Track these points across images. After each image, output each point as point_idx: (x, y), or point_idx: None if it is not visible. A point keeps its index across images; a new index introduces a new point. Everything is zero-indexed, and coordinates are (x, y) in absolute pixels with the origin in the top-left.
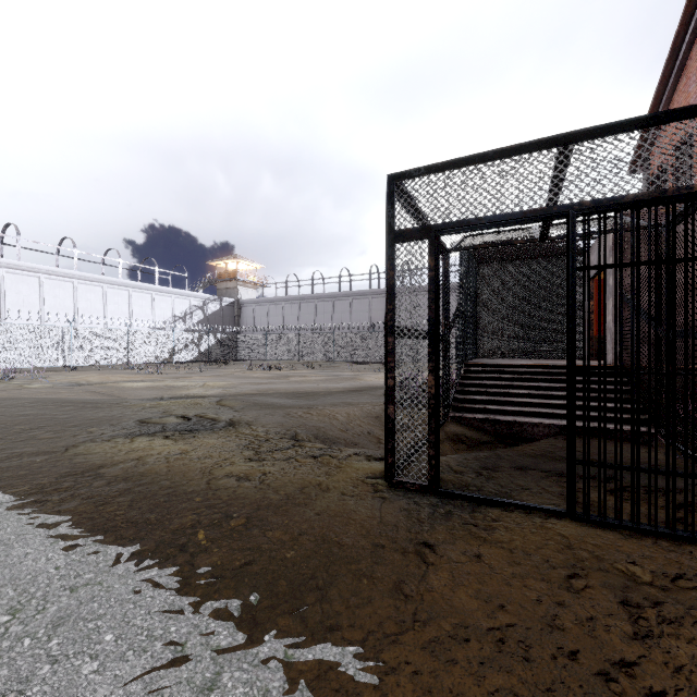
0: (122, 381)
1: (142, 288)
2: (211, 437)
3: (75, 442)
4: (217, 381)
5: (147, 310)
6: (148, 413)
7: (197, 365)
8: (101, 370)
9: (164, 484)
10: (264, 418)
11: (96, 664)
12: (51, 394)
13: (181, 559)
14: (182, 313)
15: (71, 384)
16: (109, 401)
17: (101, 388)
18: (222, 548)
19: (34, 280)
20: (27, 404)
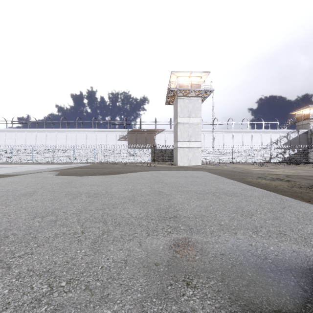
0: (250, 168)
1: (256, 131)
2: (279, 181)
3: (243, 178)
4: (290, 171)
5: (258, 140)
6: (260, 175)
7: (283, 164)
8: (241, 164)
9: (264, 185)
10: (302, 181)
11: (255, 193)
12: (231, 169)
13: (267, 191)
14: (275, 140)
15: (234, 167)
16: (247, 172)
17: (244, 169)
18: (275, 192)
19: (221, 134)
20: (227, 171)
